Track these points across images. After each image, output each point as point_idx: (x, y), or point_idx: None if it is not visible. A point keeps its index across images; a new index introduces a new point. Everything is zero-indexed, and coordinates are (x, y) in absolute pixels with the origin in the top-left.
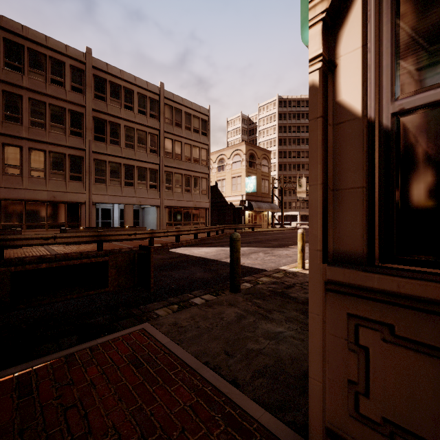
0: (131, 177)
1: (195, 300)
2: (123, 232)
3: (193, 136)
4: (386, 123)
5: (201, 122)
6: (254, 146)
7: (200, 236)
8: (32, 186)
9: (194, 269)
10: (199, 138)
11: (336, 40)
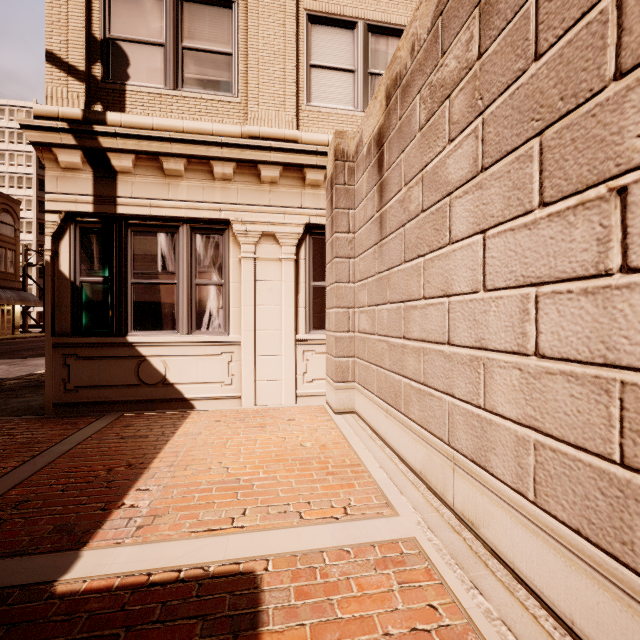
0: None
1: None
2: None
3: None
4: (78, 284)
5: None
6: None
7: None
8: None
9: None
10: None
11: (59, 244)
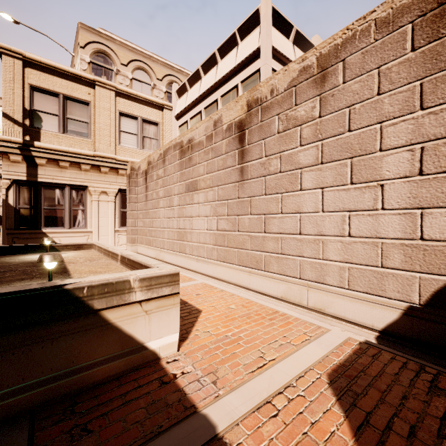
0: None
1: None
2: None
3: None
4: (18, 208)
5: None
6: None
7: None
8: None
9: None
10: None
11: (8, 192)
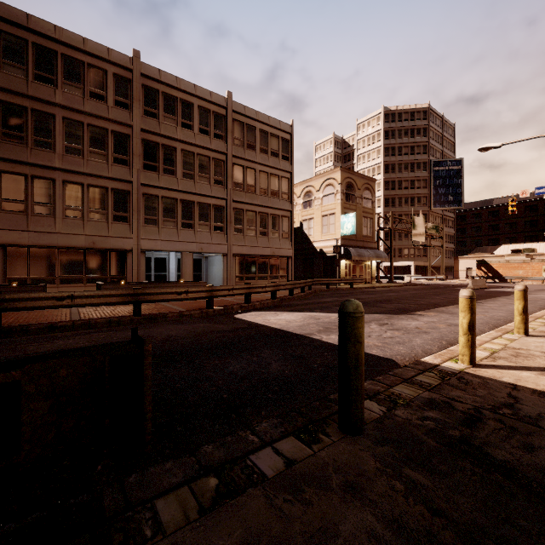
0: (190, 216)
1: (261, 457)
2: (169, 290)
3: (271, 161)
4: None
5: (281, 143)
6: (352, 173)
7: (279, 294)
8: (67, 229)
9: (268, 355)
10: (279, 164)
11: None
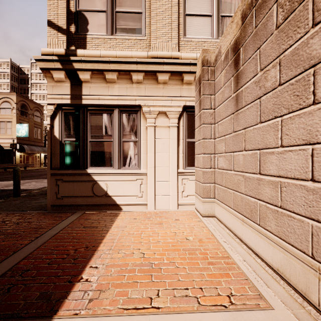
0: None
1: None
2: None
3: None
4: (63, 142)
5: None
6: (26, 99)
7: None
8: None
9: None
10: None
11: (54, 121)
